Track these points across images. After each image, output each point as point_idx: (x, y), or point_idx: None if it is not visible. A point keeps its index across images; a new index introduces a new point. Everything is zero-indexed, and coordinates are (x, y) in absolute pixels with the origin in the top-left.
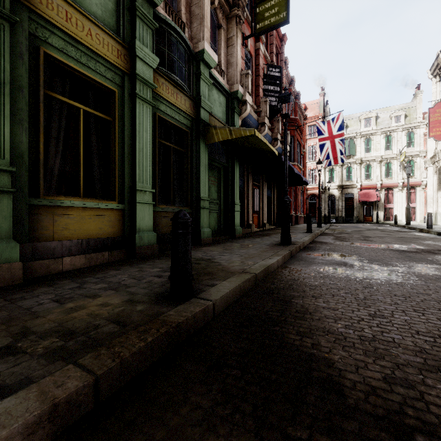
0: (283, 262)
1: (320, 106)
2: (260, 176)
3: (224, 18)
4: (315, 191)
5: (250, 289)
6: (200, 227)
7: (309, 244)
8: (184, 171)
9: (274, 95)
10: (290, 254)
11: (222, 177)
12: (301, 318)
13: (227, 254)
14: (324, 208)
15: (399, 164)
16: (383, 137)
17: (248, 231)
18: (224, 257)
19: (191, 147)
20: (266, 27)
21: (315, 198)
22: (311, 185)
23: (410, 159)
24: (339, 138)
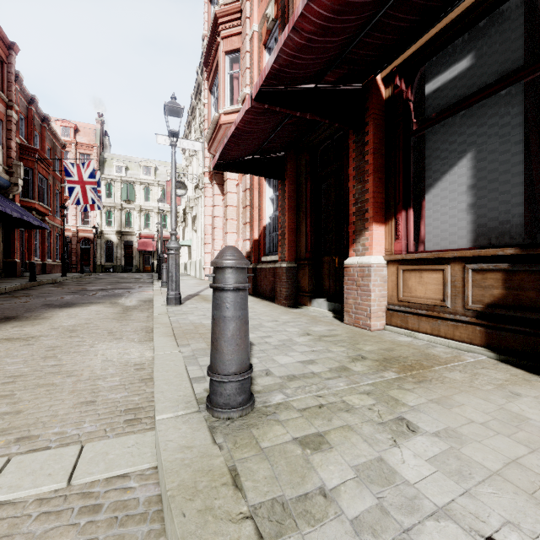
0: None
1: (97, 134)
2: None
3: None
4: (90, 234)
5: None
6: None
7: (11, 291)
8: None
9: None
10: None
11: None
12: None
13: None
14: (101, 255)
15: None
16: (161, 190)
17: None
18: None
19: None
20: None
21: (90, 242)
22: (84, 227)
23: None
24: (90, 186)
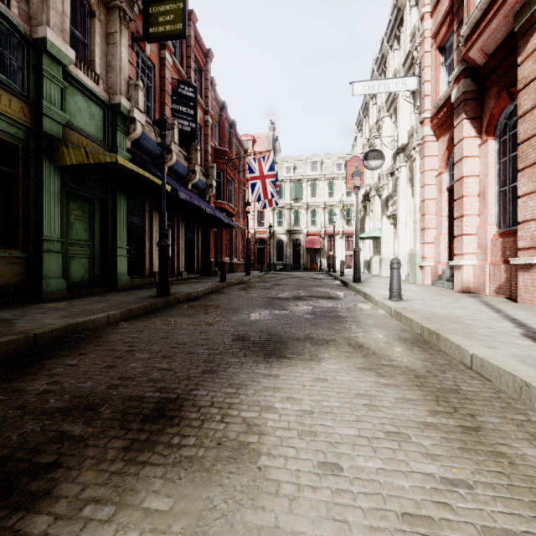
0: (127, 318)
1: (270, 141)
2: (175, 214)
3: (101, 5)
4: (264, 235)
5: (15, 353)
6: (43, 277)
7: (203, 294)
8: (14, 199)
9: (187, 118)
10: (148, 307)
11: (97, 211)
12: (10, 381)
13: (53, 312)
14: (273, 254)
15: (339, 212)
16: (327, 183)
17: (149, 281)
18: (40, 315)
19: (27, 167)
20: (160, 35)
21: (264, 243)
22: (260, 228)
23: (348, 208)
24: (270, 179)
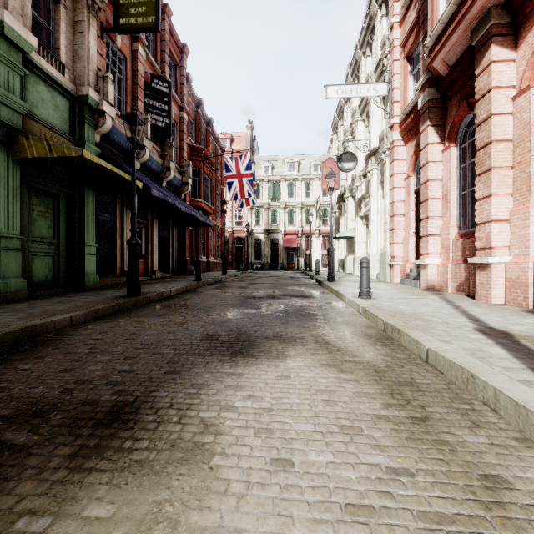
0: (92, 319)
1: (248, 140)
2: (148, 212)
3: None
4: (242, 234)
5: None
6: (0, 277)
7: (176, 294)
8: None
9: (161, 114)
10: (116, 308)
11: (62, 208)
12: None
13: (10, 313)
14: (251, 253)
15: (316, 212)
16: (304, 184)
17: (121, 280)
18: None
19: None
20: (131, 26)
21: (242, 241)
22: (238, 227)
23: (325, 208)
24: (247, 178)
